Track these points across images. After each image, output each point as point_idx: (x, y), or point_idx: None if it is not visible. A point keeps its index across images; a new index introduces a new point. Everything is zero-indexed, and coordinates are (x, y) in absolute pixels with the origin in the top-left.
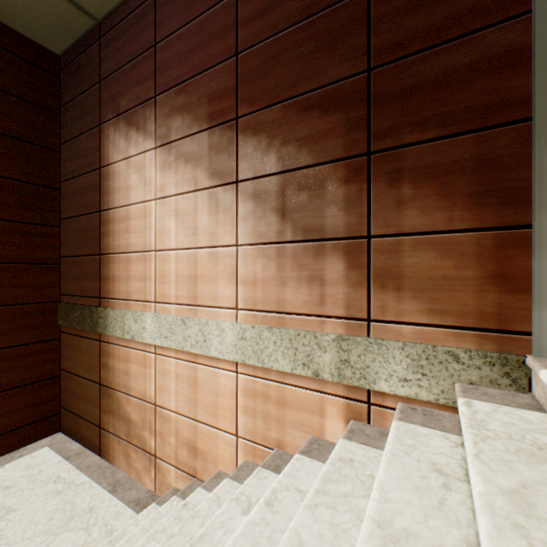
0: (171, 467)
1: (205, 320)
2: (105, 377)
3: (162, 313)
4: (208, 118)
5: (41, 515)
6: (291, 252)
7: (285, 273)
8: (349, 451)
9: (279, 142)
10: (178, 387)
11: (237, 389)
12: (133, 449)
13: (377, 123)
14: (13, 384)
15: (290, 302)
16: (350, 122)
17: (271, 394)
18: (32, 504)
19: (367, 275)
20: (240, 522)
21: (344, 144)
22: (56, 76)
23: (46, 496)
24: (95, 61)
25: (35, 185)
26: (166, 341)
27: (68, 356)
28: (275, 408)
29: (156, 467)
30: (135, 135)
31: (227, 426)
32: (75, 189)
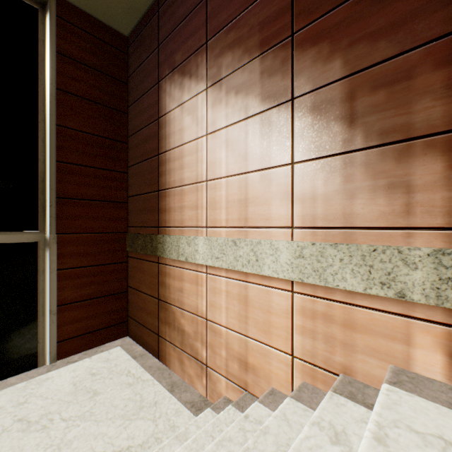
0: (221, 377)
1: (257, 240)
2: (162, 293)
3: (213, 236)
4: (259, 45)
5: (118, 401)
6: (361, 160)
7: (353, 185)
8: None
9: (345, 44)
10: (228, 304)
11: (292, 308)
12: (186, 357)
13: None
14: (96, 294)
15: (360, 216)
16: None
17: (334, 315)
18: (111, 391)
19: None
20: None
21: (444, 19)
22: (125, 53)
23: (121, 386)
24: (154, 31)
25: (111, 139)
26: (217, 261)
27: (134, 276)
28: (340, 331)
29: (207, 376)
30: (188, 82)
31: (281, 344)
32: (139, 140)
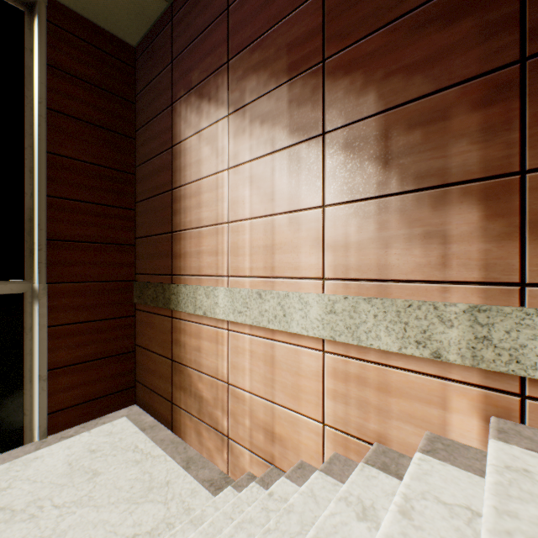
0: (245, 450)
1: (285, 293)
2: (177, 353)
3: (235, 287)
4: (287, 69)
5: (123, 482)
6: (396, 206)
7: (388, 233)
8: (514, 458)
9: (379, 76)
10: (252, 366)
11: (323, 370)
12: (205, 428)
13: (537, 15)
14: (97, 355)
15: (395, 267)
16: (490, 25)
17: (368, 378)
18: (114, 470)
19: (520, 224)
20: (358, 530)
21: (480, 57)
22: (132, 67)
23: (126, 464)
24: (167, 43)
25: (115, 170)
26: (239, 316)
27: (142, 333)
28: (374, 395)
29: (229, 449)
30: (206, 107)
31: (311, 411)
32: (149, 171)
